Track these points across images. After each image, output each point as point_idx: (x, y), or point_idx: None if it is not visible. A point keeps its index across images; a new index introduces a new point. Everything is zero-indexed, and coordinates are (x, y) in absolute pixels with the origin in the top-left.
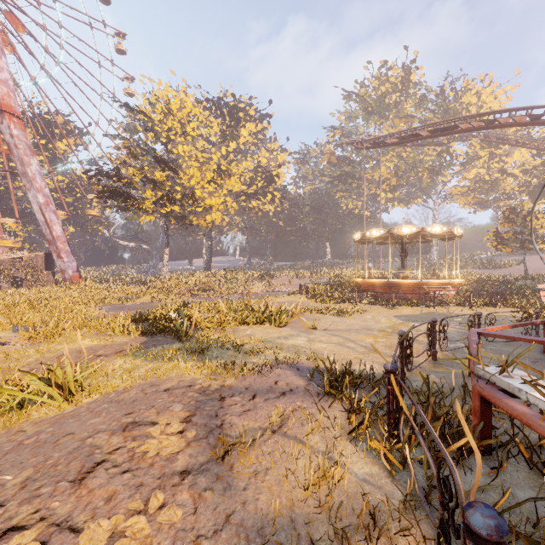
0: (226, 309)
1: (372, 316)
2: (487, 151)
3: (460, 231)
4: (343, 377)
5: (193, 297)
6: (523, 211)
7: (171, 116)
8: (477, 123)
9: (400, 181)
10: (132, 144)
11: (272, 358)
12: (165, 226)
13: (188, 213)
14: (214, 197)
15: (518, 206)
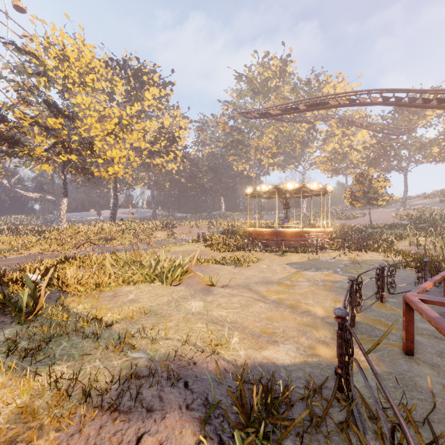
0: (115, 263)
1: (267, 264)
2: (341, 130)
3: (331, 188)
4: (266, 415)
5: (92, 247)
6: (369, 176)
7: (67, 62)
8: (342, 101)
9: (279, 150)
10: (22, 88)
11: (147, 354)
12: (63, 176)
13: (90, 165)
14: (114, 148)
15: (365, 172)
